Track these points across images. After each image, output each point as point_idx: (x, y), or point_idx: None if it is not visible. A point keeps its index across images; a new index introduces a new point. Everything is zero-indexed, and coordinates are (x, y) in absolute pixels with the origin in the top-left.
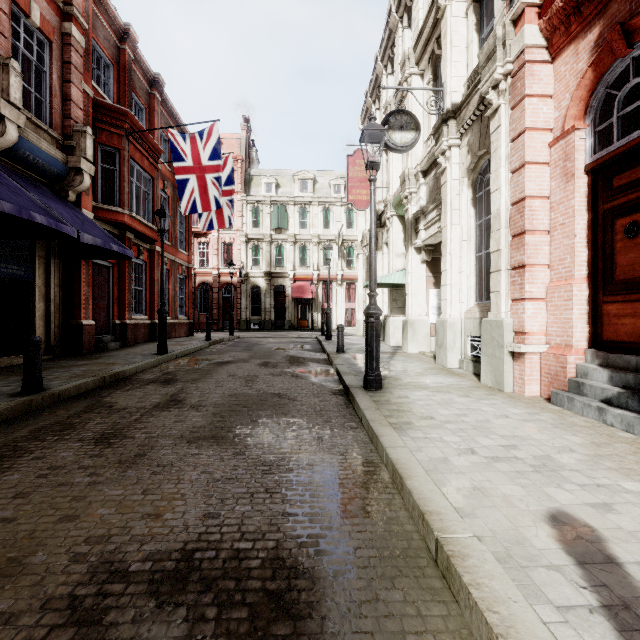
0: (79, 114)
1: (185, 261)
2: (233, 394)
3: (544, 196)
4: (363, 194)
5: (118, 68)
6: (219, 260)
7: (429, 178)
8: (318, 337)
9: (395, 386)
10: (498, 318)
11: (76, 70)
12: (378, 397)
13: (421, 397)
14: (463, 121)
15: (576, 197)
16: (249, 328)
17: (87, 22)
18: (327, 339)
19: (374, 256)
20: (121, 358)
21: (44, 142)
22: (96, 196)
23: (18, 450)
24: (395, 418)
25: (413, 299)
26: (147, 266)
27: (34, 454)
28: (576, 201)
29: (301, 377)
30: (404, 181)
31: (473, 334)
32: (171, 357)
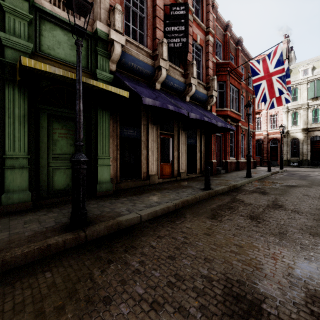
0: (211, 72)
1: (251, 129)
2: (319, 208)
3: None
4: None
5: (223, 44)
6: (267, 125)
7: None
8: None
9: None
10: None
11: (210, 54)
12: None
13: None
14: None
15: None
16: (289, 165)
17: (213, 31)
18: None
19: None
20: (230, 178)
21: (201, 88)
22: (216, 105)
23: (218, 213)
24: None
25: None
26: (234, 134)
27: (226, 217)
28: None
29: None
30: None
31: None
32: (254, 179)
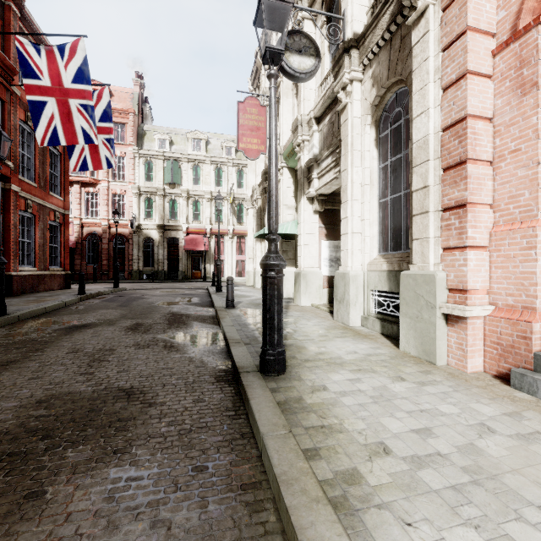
0: None
1: (60, 207)
2: (47, 397)
3: (486, 117)
4: (254, 143)
5: None
6: (109, 211)
7: (323, 124)
8: (208, 288)
9: (302, 363)
10: (426, 271)
11: None
12: (284, 392)
13: (344, 386)
14: (368, 50)
15: (539, 112)
16: (142, 279)
17: None
18: (217, 291)
19: (275, 183)
20: None
21: None
22: None
23: None
24: (325, 459)
25: (306, 250)
26: None
27: None
28: (539, 118)
29: (176, 348)
30: (297, 128)
31: (379, 288)
32: (8, 320)
